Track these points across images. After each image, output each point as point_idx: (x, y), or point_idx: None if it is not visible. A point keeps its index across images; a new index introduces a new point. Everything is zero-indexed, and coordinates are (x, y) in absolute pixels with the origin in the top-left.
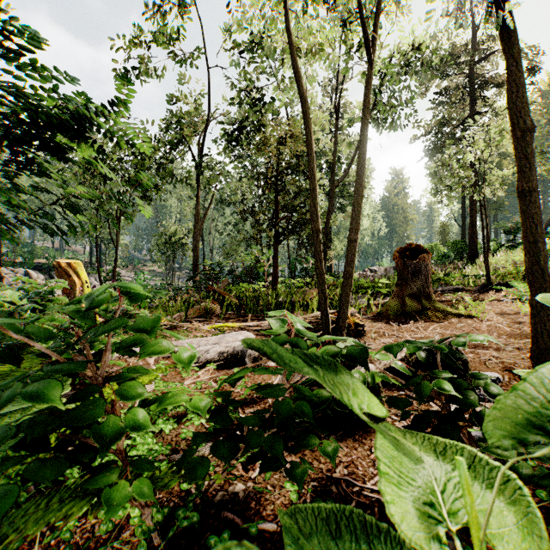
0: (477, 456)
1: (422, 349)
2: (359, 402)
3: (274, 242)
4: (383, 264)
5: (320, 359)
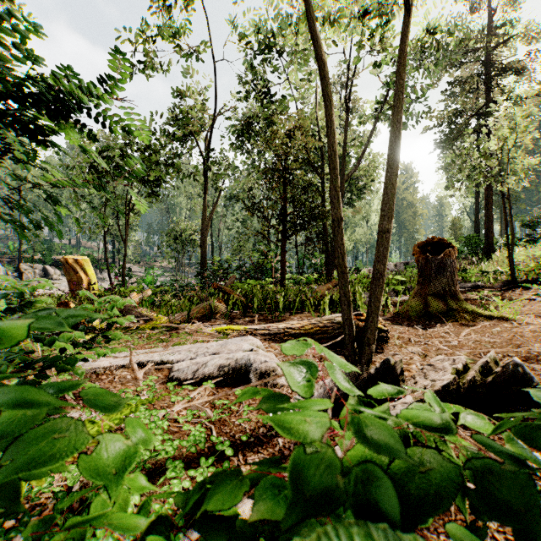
0: None
1: None
2: None
3: (282, 238)
4: (392, 259)
5: None
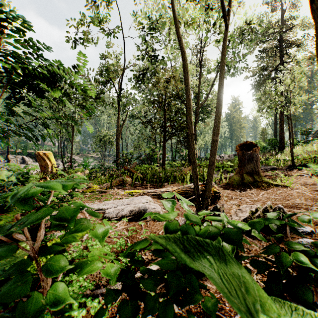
0: None
1: None
2: (253, 306)
3: (163, 140)
4: (227, 152)
5: (209, 249)
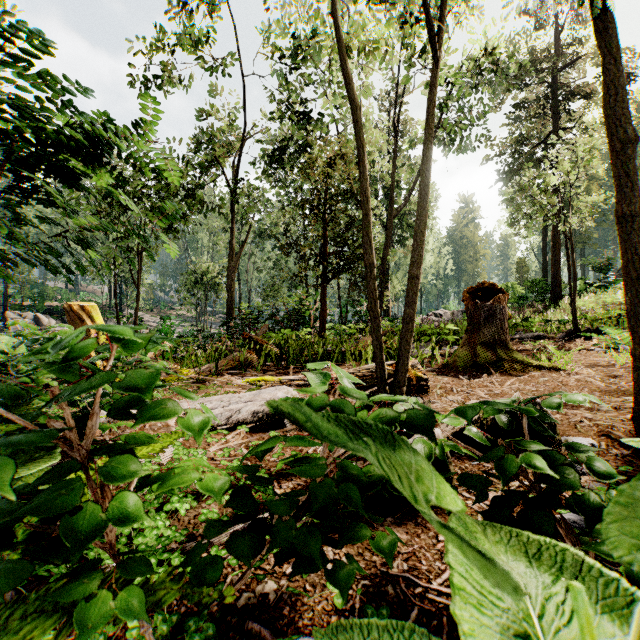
0: (585, 562)
1: (503, 412)
2: (424, 493)
3: (322, 282)
4: (450, 307)
5: (371, 429)
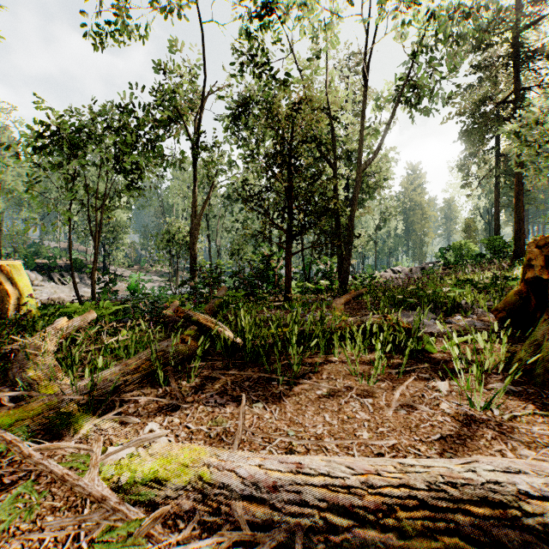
0: None
1: None
2: None
3: (287, 238)
4: (404, 264)
5: None
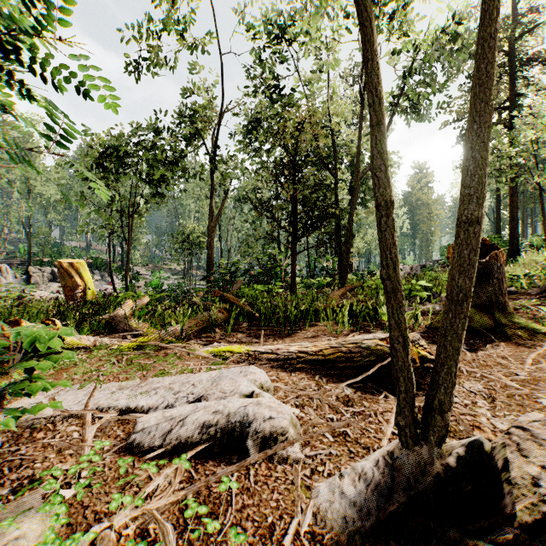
0: None
1: None
2: None
3: (293, 239)
4: (407, 262)
5: None
